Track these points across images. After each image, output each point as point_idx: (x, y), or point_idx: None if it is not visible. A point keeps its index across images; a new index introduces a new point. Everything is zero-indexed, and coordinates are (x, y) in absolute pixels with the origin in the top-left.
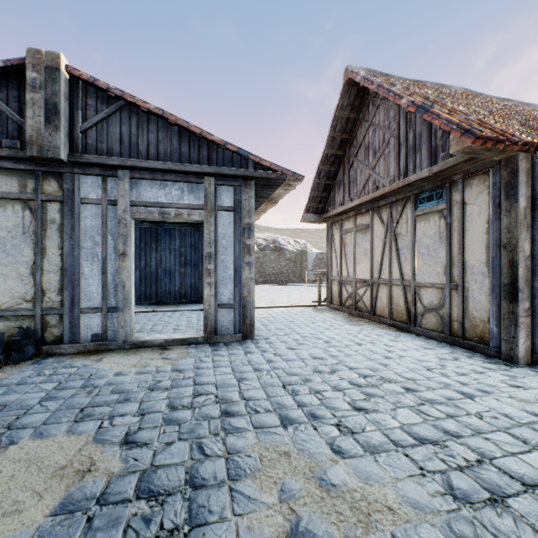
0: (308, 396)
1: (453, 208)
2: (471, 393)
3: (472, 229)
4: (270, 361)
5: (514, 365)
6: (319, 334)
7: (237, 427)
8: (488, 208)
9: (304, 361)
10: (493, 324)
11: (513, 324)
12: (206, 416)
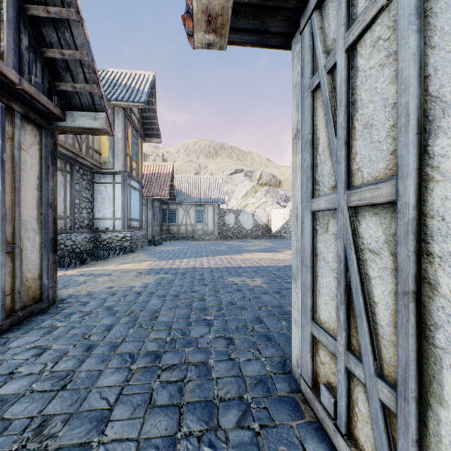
0: (237, 295)
1: (7, 142)
2: (150, 292)
3: (27, 180)
4: (259, 318)
5: (58, 303)
6: (136, 390)
7: (271, 288)
8: (39, 164)
9: (224, 316)
10: (46, 277)
11: (56, 270)
12: (287, 291)
